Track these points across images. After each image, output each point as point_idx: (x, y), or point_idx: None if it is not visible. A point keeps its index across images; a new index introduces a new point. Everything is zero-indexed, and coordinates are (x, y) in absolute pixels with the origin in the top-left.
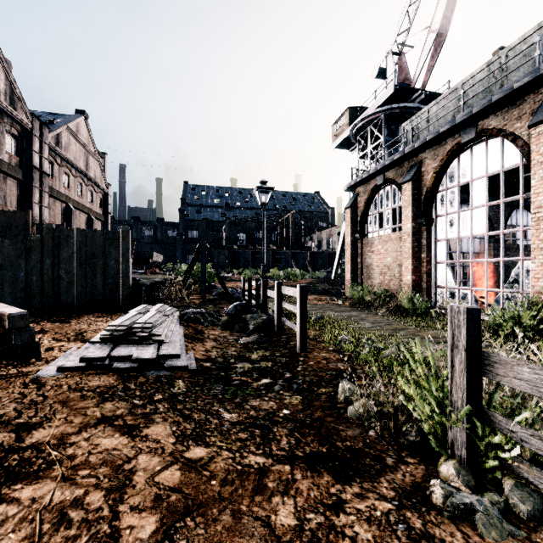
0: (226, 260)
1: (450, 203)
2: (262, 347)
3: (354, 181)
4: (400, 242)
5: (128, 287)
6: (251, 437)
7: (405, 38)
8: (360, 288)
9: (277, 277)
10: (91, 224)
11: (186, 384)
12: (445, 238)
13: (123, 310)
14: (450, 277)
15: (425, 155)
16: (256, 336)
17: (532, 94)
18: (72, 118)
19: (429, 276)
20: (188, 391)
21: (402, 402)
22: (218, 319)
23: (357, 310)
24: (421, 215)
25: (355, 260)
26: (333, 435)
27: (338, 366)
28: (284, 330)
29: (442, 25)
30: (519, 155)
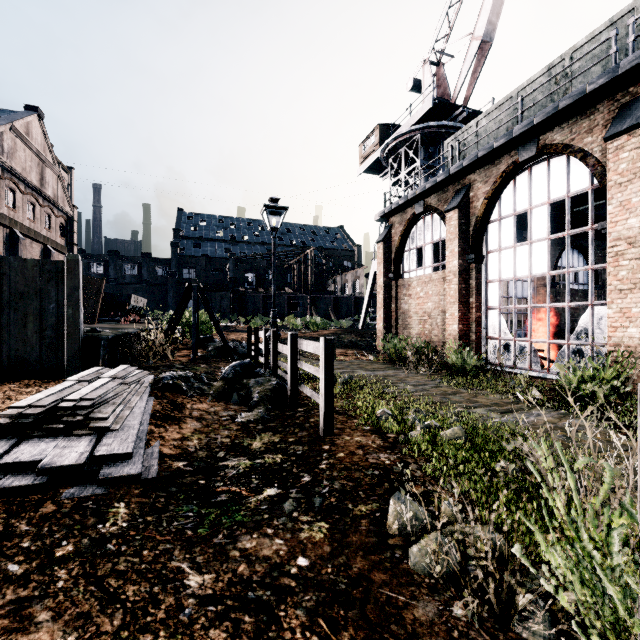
0: (231, 306)
1: (505, 236)
2: (269, 428)
3: (387, 208)
4: (443, 283)
5: (77, 341)
6: (234, 639)
7: (445, 45)
8: (396, 339)
9: (294, 326)
10: (48, 257)
11: (130, 512)
12: (497, 279)
13: (69, 374)
14: (504, 327)
15: (474, 177)
16: (262, 410)
17: (606, 101)
18: (19, 115)
19: (479, 325)
20: (131, 527)
21: (509, 549)
22: (209, 385)
23: (393, 367)
24: (469, 251)
25: (389, 305)
26: (391, 623)
27: (382, 458)
28: (301, 399)
29: (487, 32)
30: (589, 177)
